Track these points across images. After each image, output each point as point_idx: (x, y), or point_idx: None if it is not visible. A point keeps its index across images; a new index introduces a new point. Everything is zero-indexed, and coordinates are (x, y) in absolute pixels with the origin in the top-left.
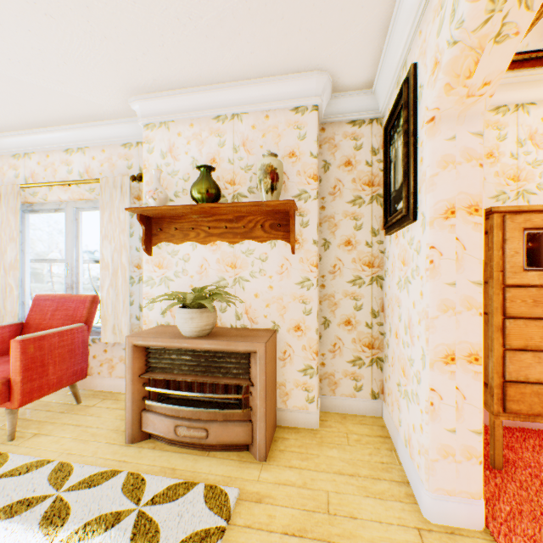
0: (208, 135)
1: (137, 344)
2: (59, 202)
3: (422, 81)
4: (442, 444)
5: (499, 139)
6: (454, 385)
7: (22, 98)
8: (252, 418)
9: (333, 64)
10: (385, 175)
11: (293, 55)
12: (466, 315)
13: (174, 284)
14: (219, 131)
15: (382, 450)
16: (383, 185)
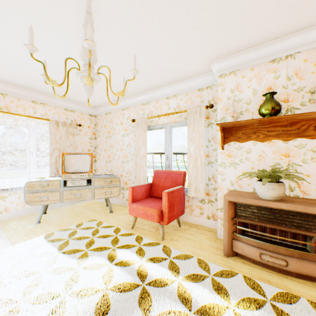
0: (265, 73)
1: (230, 200)
2: (162, 124)
3: None
4: None
5: None
6: None
7: (157, 76)
8: None
9: None
10: None
11: None
12: None
13: (239, 166)
14: (274, 69)
15: None
16: None
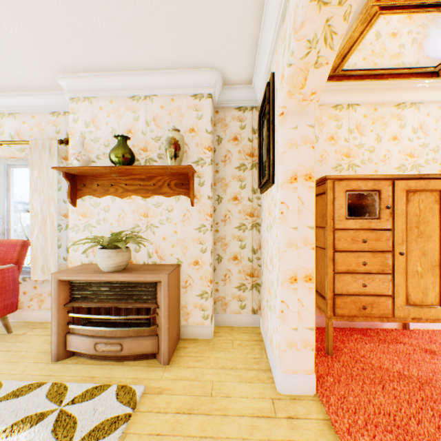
0: (125, 110)
1: (62, 279)
2: None
3: (277, 86)
4: (289, 338)
5: (337, 128)
6: (296, 297)
7: None
8: (158, 333)
9: (222, 65)
10: (260, 149)
11: (191, 55)
12: (304, 249)
13: (96, 230)
14: (134, 108)
15: (256, 350)
16: (259, 156)
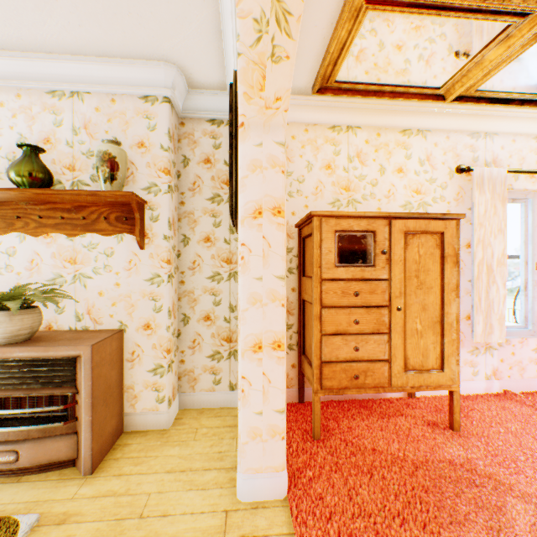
0: (41, 110)
1: None
2: None
3: None
4: (252, 426)
5: (335, 154)
6: (261, 371)
7: None
8: (78, 430)
9: (181, 58)
10: None
11: (133, 39)
12: (271, 306)
13: None
14: (55, 108)
15: (225, 440)
16: None
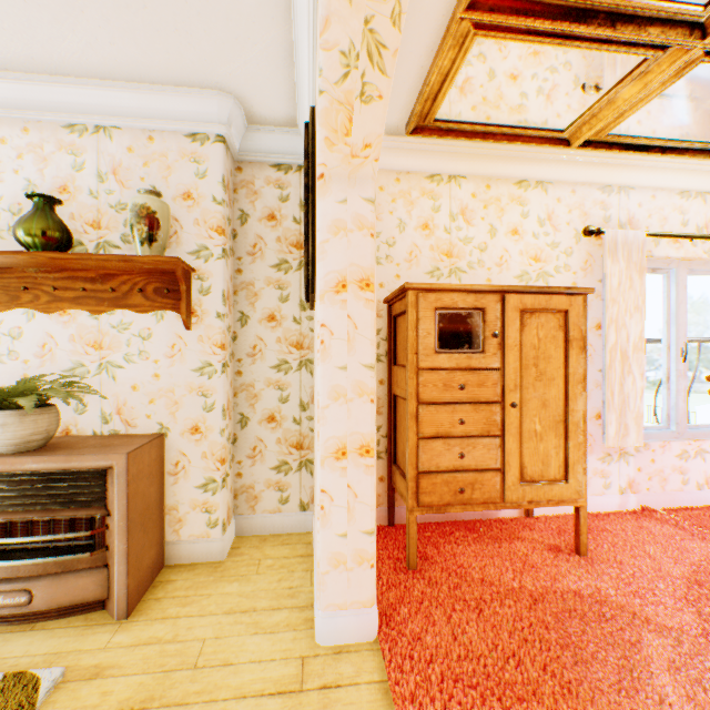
0: (55, 149)
1: None
2: None
3: (317, 130)
4: (333, 552)
5: (434, 210)
6: (346, 483)
7: None
8: (109, 562)
9: (239, 87)
10: None
11: (179, 62)
12: (358, 402)
13: None
14: (74, 147)
15: (296, 573)
16: None
